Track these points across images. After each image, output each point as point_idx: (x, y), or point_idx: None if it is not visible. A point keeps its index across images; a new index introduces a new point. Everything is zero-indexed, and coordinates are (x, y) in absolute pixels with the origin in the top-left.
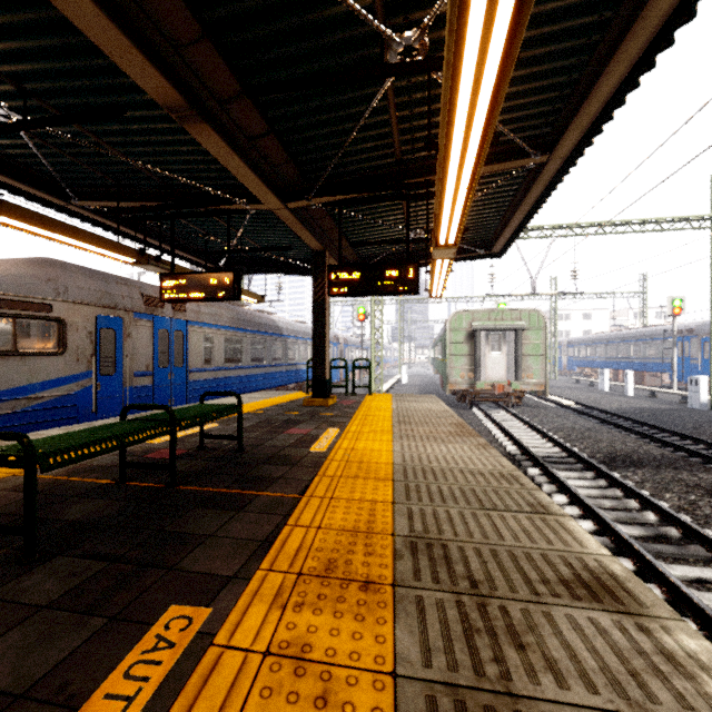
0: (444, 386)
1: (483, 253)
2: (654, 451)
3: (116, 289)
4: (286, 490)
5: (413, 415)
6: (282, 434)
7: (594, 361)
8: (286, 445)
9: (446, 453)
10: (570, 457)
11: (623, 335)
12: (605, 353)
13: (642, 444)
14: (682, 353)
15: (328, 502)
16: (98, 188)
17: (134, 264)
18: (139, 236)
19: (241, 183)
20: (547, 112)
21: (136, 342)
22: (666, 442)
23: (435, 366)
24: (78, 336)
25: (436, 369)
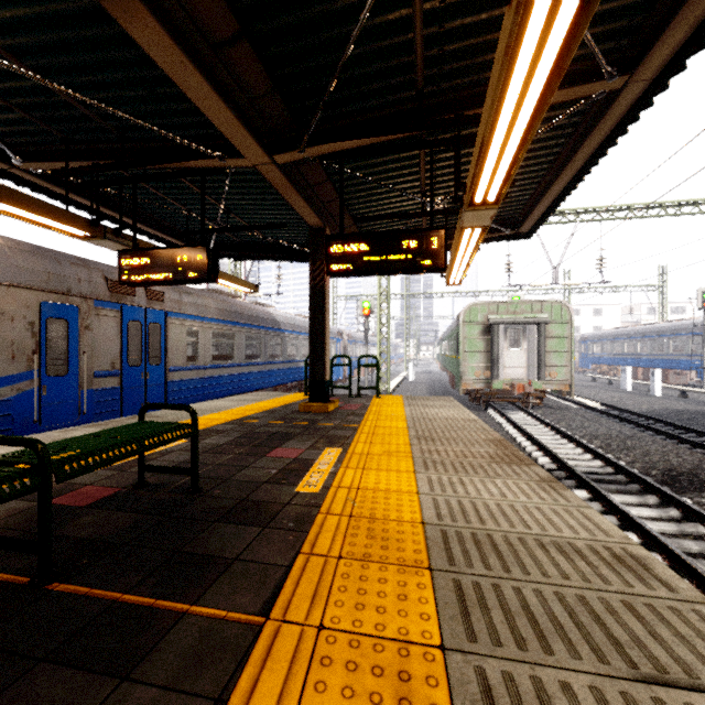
0: (456, 385)
1: (509, 232)
2: None
3: (70, 271)
4: (239, 596)
5: (433, 426)
6: (263, 457)
7: (610, 357)
8: (264, 479)
9: (500, 498)
10: (617, 474)
11: (643, 330)
12: (623, 349)
13: (702, 457)
14: None
15: (313, 642)
16: (44, 146)
17: (86, 238)
18: (109, 213)
19: (208, 118)
20: (635, 7)
21: (97, 335)
22: None
23: (443, 363)
24: (13, 327)
25: (445, 367)
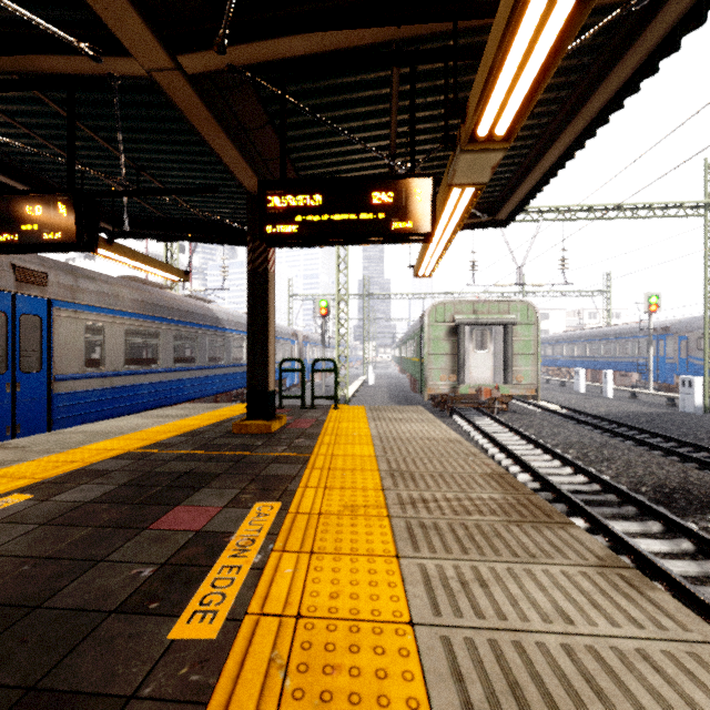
0: (420, 390)
1: (485, 218)
2: (708, 479)
3: None
4: None
5: (409, 452)
6: (142, 532)
7: (561, 360)
8: (117, 599)
9: (563, 625)
10: (605, 491)
11: (592, 333)
12: (573, 352)
13: (683, 467)
14: (657, 352)
15: None
16: None
17: None
18: None
19: None
20: None
21: None
22: (706, 462)
23: (403, 366)
24: None
25: (405, 370)
